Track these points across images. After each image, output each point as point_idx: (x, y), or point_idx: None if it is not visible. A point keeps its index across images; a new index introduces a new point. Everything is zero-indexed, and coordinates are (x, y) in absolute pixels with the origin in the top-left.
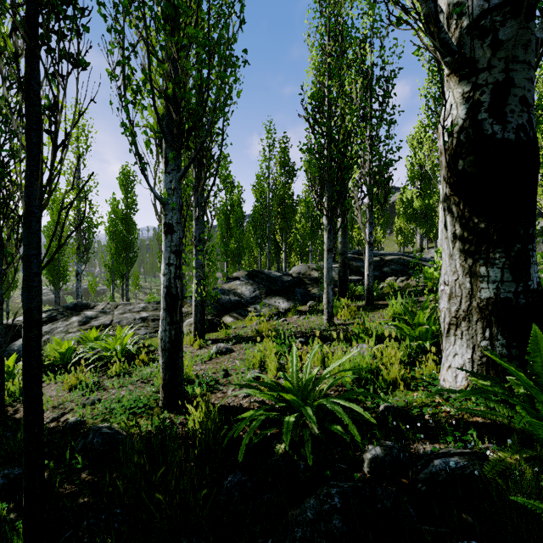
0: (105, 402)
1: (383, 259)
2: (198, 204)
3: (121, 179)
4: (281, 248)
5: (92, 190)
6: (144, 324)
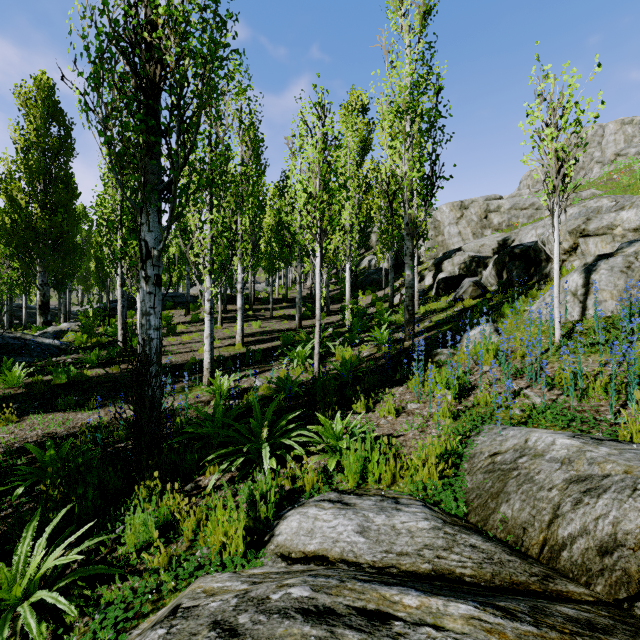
0: None
1: None
2: None
3: None
4: None
5: None
6: None
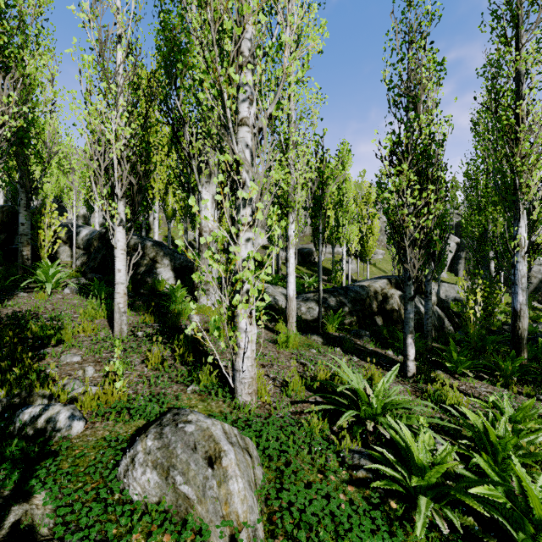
0: (330, 356)
1: None
2: None
3: None
4: None
5: None
6: None
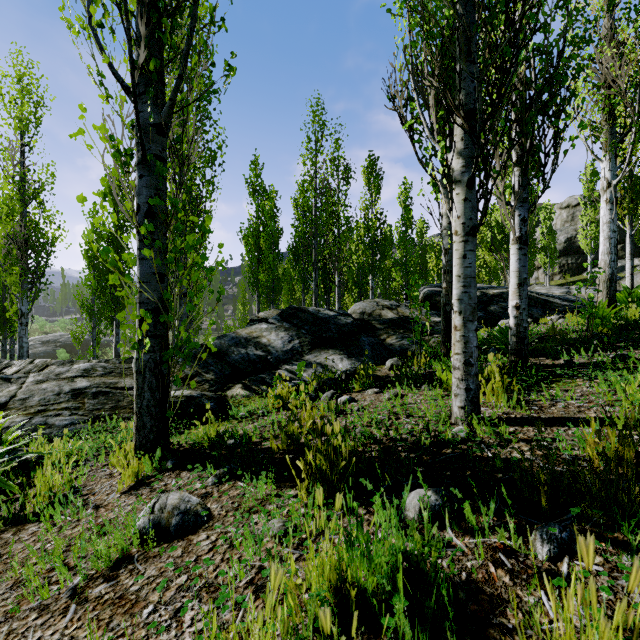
0: None
1: (487, 293)
2: (137, 115)
3: (108, 184)
4: (332, 282)
5: (43, 185)
6: (73, 403)
